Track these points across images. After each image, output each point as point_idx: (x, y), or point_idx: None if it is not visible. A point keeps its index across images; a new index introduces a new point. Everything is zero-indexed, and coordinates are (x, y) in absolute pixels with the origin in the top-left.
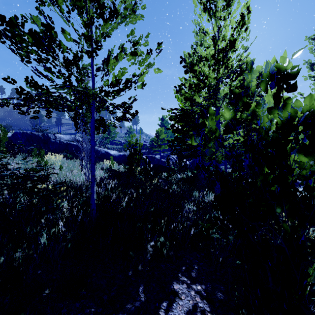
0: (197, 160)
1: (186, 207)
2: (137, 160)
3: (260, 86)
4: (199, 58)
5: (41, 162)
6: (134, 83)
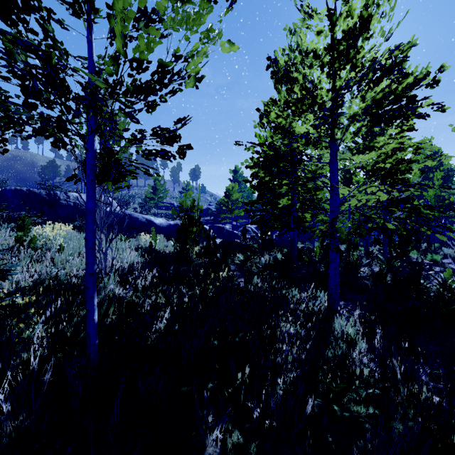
0: (291, 234)
1: (283, 328)
2: (194, 235)
3: (418, 101)
4: (301, 54)
5: (24, 238)
6: (178, 78)
